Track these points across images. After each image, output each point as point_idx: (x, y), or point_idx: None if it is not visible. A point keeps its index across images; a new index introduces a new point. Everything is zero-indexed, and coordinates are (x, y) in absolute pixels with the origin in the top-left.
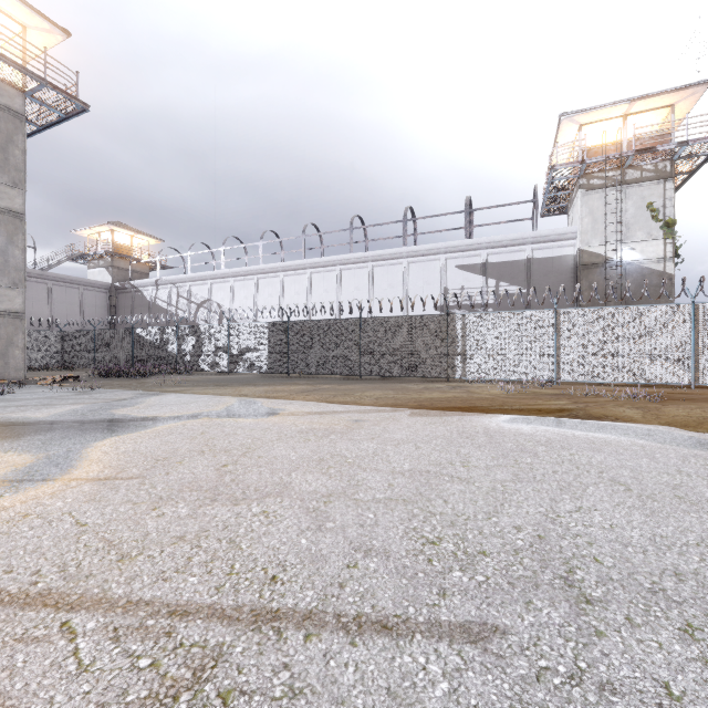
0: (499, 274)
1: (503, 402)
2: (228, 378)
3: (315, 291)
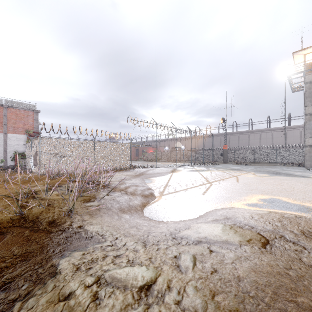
0: None
1: None
2: None
3: None
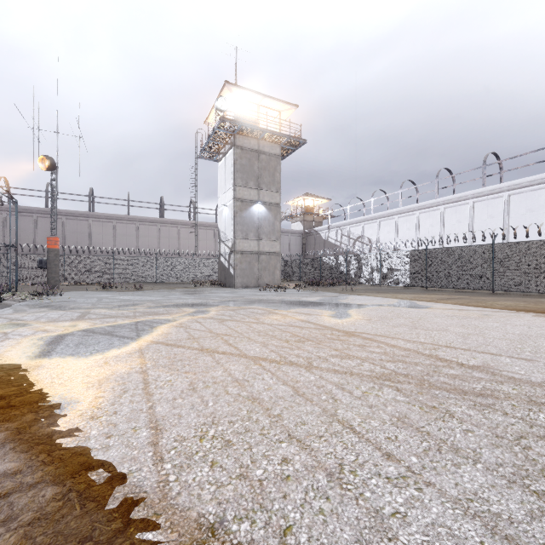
0: None
1: None
2: (382, 289)
3: (448, 222)
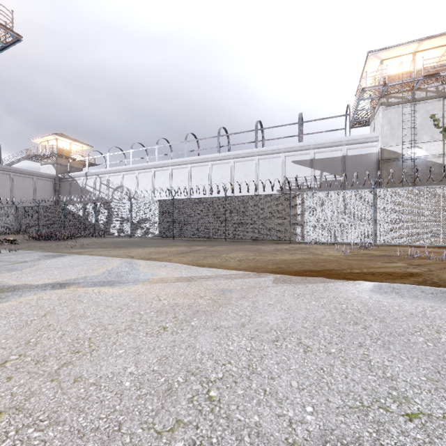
0: (323, 167)
1: (349, 264)
2: (128, 241)
3: (194, 179)
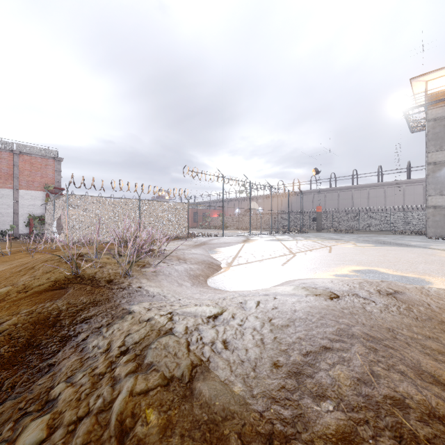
0: None
1: None
2: None
3: None
